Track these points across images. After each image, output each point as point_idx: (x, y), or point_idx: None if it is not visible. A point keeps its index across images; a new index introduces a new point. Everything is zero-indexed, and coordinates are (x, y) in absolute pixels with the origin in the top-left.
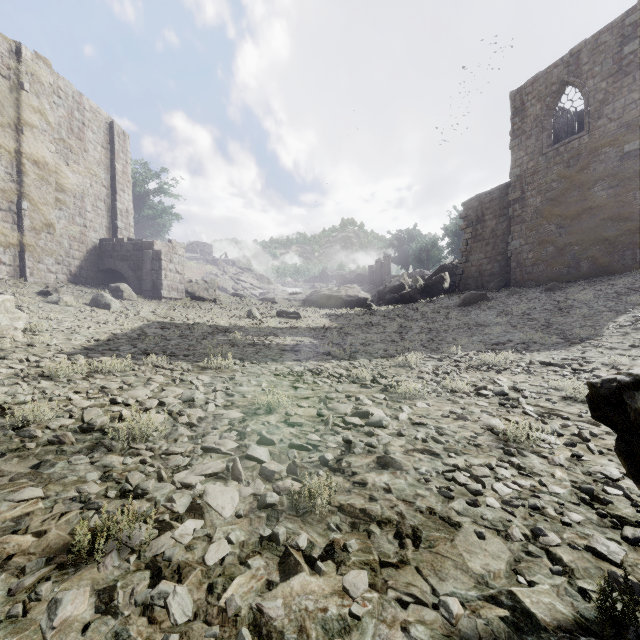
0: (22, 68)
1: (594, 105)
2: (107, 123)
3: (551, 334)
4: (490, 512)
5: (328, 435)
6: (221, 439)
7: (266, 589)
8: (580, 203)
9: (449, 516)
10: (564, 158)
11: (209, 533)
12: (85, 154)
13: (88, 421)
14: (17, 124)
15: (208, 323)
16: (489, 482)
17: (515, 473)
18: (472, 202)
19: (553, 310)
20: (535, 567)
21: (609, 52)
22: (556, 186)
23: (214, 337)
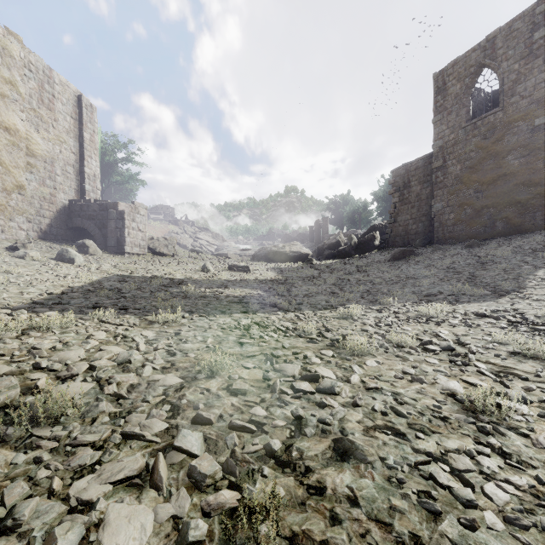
0: None
1: (508, 84)
2: (76, 96)
3: (477, 286)
4: (495, 540)
5: (275, 407)
6: (148, 418)
7: None
8: (495, 170)
9: None
10: (481, 131)
11: None
12: (55, 123)
13: None
14: None
15: (165, 276)
16: (476, 480)
17: (501, 463)
18: (399, 170)
19: (475, 264)
20: None
21: (521, 37)
22: (474, 156)
23: (168, 289)
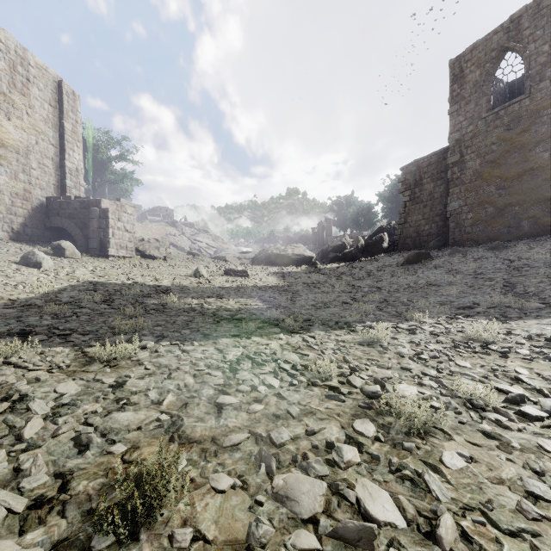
0: None
1: (535, 68)
2: (55, 82)
3: (521, 296)
4: None
5: None
6: None
7: None
8: (521, 164)
9: None
10: (504, 121)
11: None
12: (30, 110)
13: None
14: None
15: (149, 283)
16: None
17: None
18: (410, 167)
19: (508, 269)
20: None
21: None
22: (496, 149)
23: (145, 301)
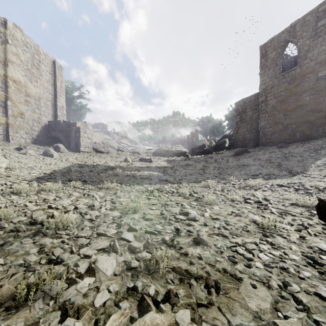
0: (7, 32)
1: (303, 52)
2: (52, 61)
3: (282, 170)
4: (258, 271)
5: (166, 225)
6: (107, 228)
7: (130, 322)
8: (295, 103)
9: (235, 274)
10: (287, 80)
11: (97, 286)
12: (40, 77)
13: (34, 218)
14: (5, 61)
15: (104, 164)
16: (256, 253)
17: (270, 247)
18: (240, 102)
19: (282, 158)
20: (287, 306)
21: (310, 25)
22: (283, 94)
23: (107, 172)
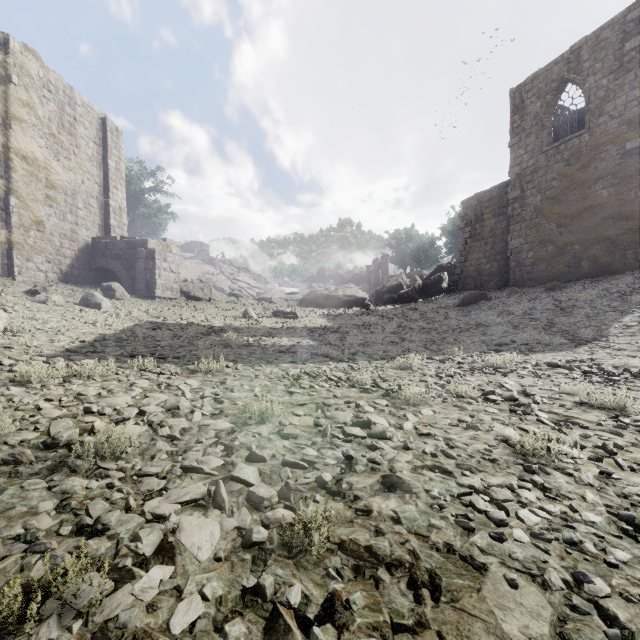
0: (10, 60)
1: (595, 102)
2: (100, 119)
3: (555, 334)
4: (519, 549)
5: (326, 449)
6: (204, 456)
7: None
8: (581, 202)
9: (471, 555)
10: (564, 156)
11: (179, 584)
12: (76, 150)
13: (54, 435)
14: (5, 118)
15: (202, 323)
16: (512, 508)
17: (540, 495)
18: (471, 201)
19: (555, 310)
20: (585, 629)
21: (610, 48)
22: (556, 184)
23: (207, 338)
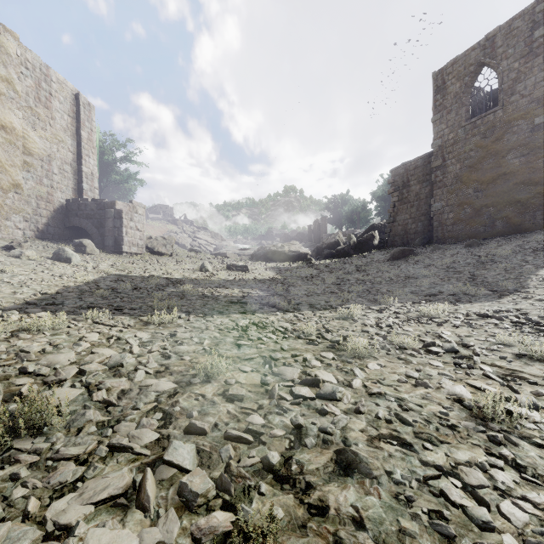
0: None
1: (508, 83)
2: (73, 94)
3: (478, 286)
4: None
5: (273, 414)
6: (138, 428)
7: None
8: (495, 169)
9: None
10: (481, 130)
11: None
12: (52, 121)
13: None
14: None
15: (163, 276)
16: (490, 497)
17: (516, 477)
18: (399, 169)
19: (476, 264)
20: None
21: (521, 36)
22: (474, 155)
23: (166, 289)
